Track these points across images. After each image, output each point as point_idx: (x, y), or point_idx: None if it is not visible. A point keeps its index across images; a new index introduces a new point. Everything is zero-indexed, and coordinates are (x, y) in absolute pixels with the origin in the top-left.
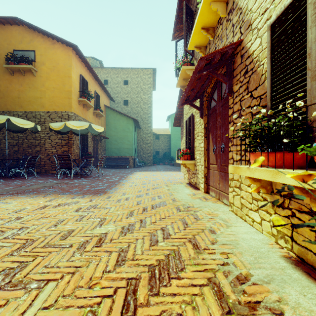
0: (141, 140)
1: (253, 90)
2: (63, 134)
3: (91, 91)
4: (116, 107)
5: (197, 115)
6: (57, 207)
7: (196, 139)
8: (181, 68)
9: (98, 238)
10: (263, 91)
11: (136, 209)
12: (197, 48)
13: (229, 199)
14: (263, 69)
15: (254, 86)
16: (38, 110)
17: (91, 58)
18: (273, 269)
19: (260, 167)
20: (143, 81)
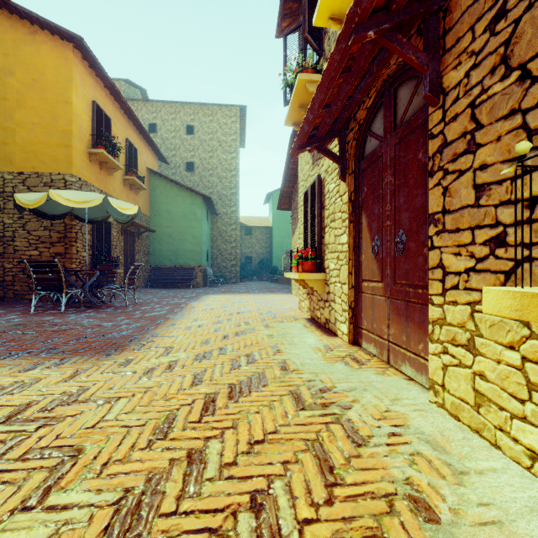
0: (219, 237)
1: (531, 58)
2: (52, 219)
3: (117, 137)
4: (172, 175)
5: (330, 176)
6: None
7: (329, 228)
8: (296, 78)
9: None
10: None
11: (185, 402)
12: (335, 20)
13: (430, 372)
14: None
15: (536, 44)
16: None
17: (124, 82)
18: None
19: None
20: (223, 128)
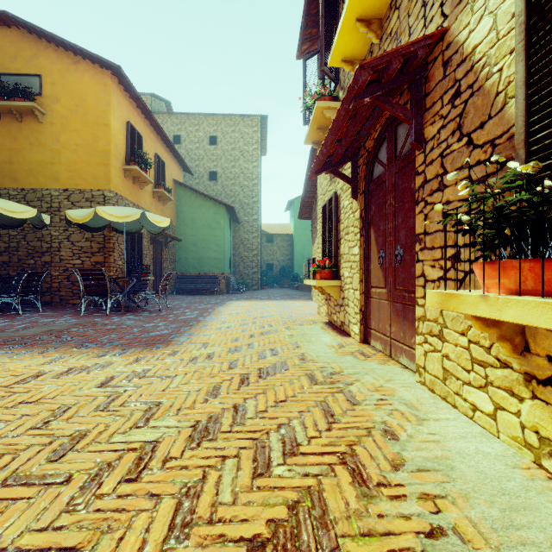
0: (241, 245)
1: (473, 130)
2: (94, 231)
3: (148, 153)
4: (196, 184)
5: (345, 194)
6: (62, 376)
7: (344, 240)
8: (315, 105)
9: (137, 455)
10: (502, 128)
11: (226, 378)
12: (347, 62)
13: (416, 359)
14: (500, 82)
15: (475, 122)
16: (48, 186)
17: (150, 96)
18: None
19: (516, 296)
20: (245, 138)
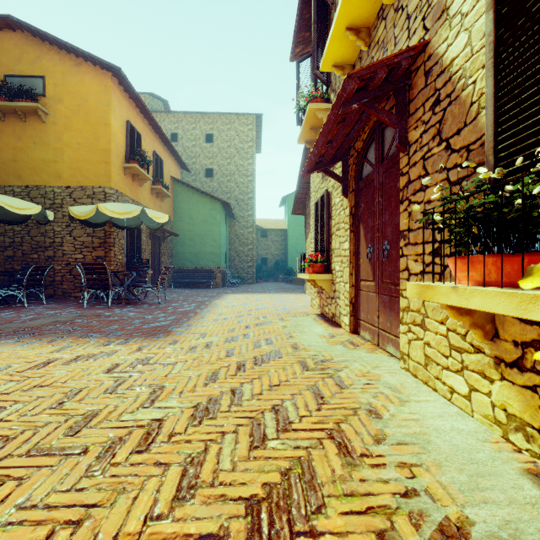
0: (237, 240)
1: (451, 136)
2: (95, 227)
3: (147, 151)
4: (193, 181)
5: (336, 191)
6: (71, 362)
7: (335, 235)
8: (307, 107)
9: (145, 431)
10: (475, 135)
11: (223, 365)
12: (338, 67)
13: (401, 347)
14: (474, 93)
15: (453, 128)
16: (51, 183)
17: (148, 95)
18: (514, 505)
19: (481, 287)
20: (240, 136)
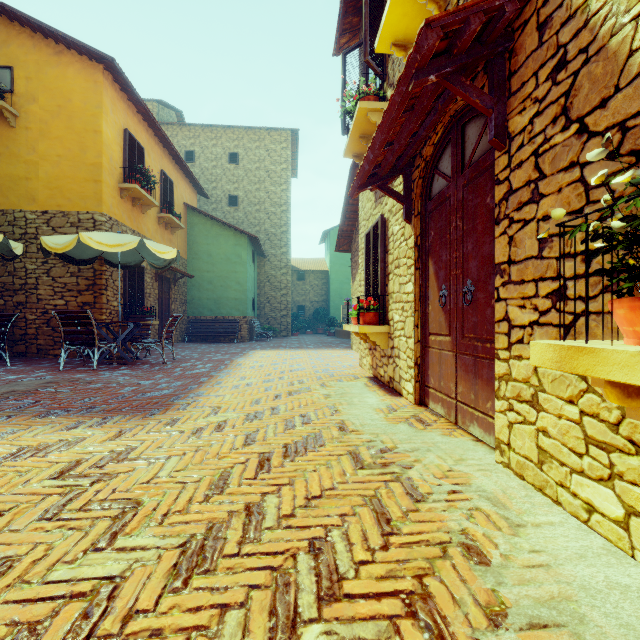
0: (268, 283)
1: (588, 112)
2: (81, 264)
3: (151, 169)
4: (213, 210)
5: (394, 217)
6: (5, 461)
7: (393, 275)
8: (357, 106)
9: (83, 607)
10: (639, 102)
11: (238, 461)
12: (399, 47)
13: (496, 431)
14: (636, 34)
15: (592, 99)
16: (21, 207)
17: (157, 103)
18: None
19: None
20: (272, 156)
